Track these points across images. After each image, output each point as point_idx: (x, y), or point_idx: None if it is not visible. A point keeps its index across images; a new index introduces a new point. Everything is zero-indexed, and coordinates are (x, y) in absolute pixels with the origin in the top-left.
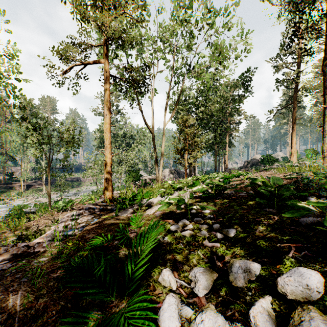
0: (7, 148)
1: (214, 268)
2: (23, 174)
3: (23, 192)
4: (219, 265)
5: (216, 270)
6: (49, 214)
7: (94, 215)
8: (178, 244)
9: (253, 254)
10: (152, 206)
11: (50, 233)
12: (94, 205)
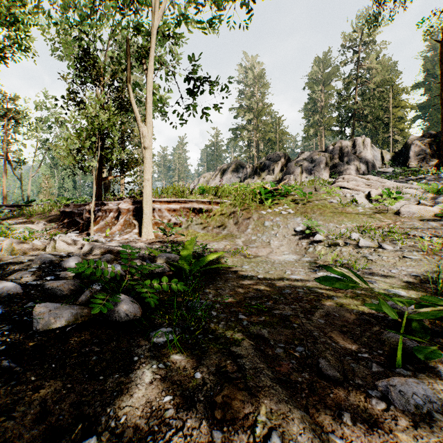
0: None
1: None
2: None
3: None
4: None
5: None
6: None
7: None
8: None
9: None
10: None
11: None
12: None
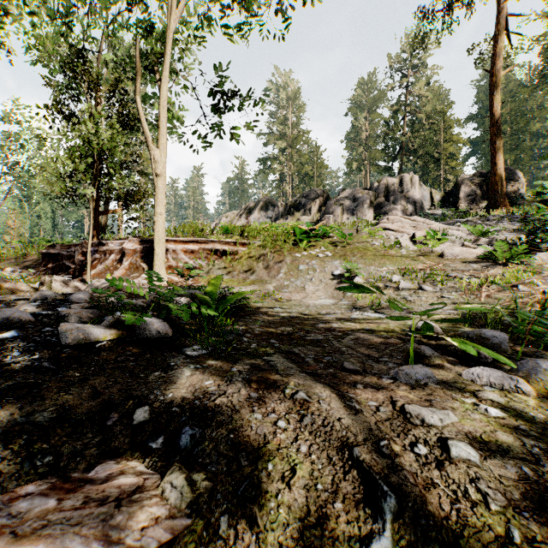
0: None
1: None
2: None
3: None
4: None
5: None
6: None
7: None
8: None
9: None
10: None
11: None
12: None
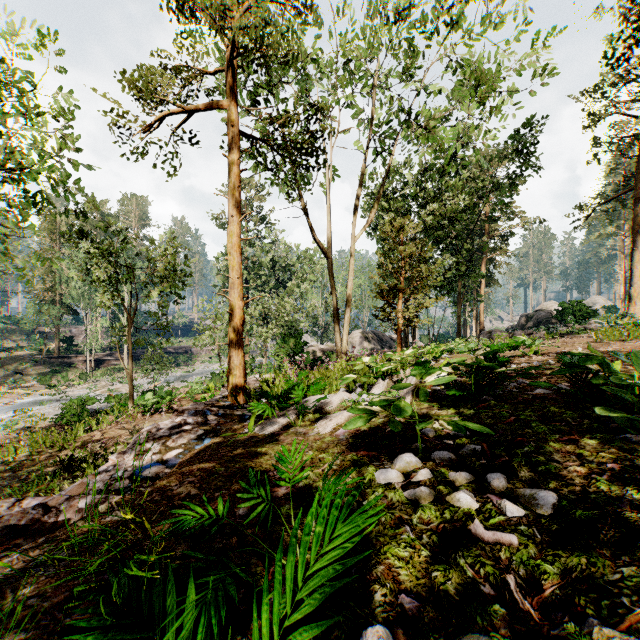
0: (63, 293)
1: (514, 622)
2: (90, 341)
3: (89, 373)
4: (531, 614)
5: (525, 632)
6: (128, 419)
7: (204, 429)
8: (399, 526)
9: (639, 590)
10: (328, 413)
11: (105, 472)
12: (207, 406)
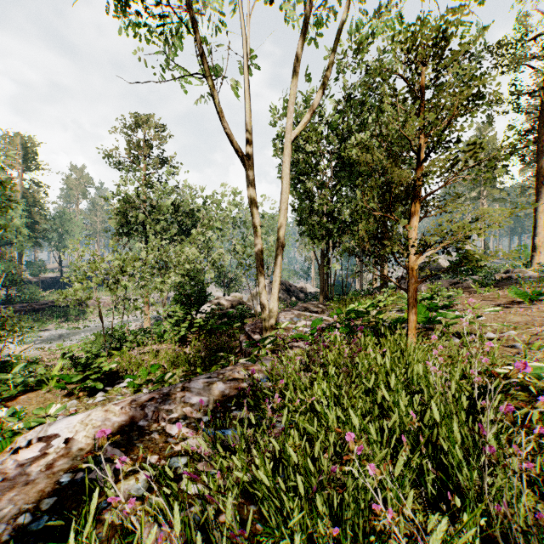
0: None
1: None
2: None
3: None
4: None
5: None
6: None
7: None
8: None
9: None
10: None
11: None
12: None
